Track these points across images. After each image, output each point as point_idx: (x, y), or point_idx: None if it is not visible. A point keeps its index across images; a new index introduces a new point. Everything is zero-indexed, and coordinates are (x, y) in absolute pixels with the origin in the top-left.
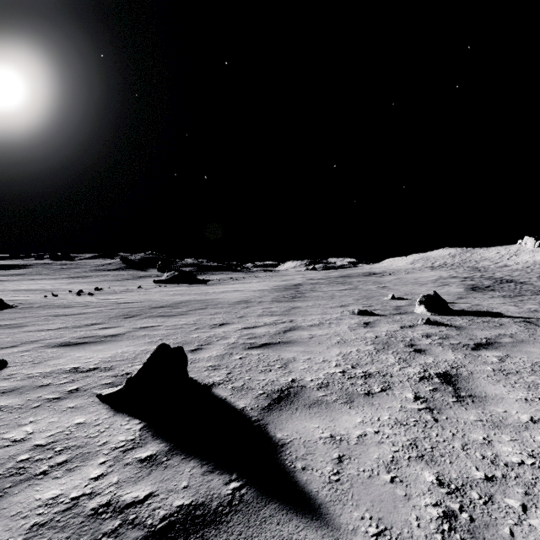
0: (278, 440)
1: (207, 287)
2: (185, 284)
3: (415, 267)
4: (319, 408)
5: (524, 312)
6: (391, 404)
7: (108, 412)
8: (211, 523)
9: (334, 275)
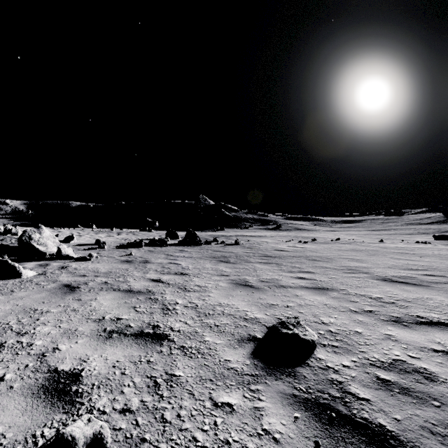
0: None
1: None
2: None
3: None
4: None
5: None
6: None
7: None
8: None
9: None
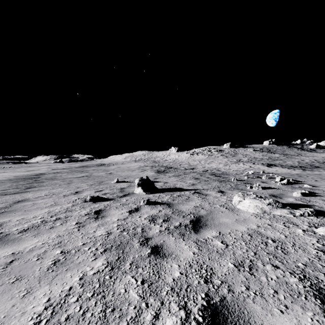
0: None
1: None
2: None
3: (127, 161)
4: None
5: (190, 185)
6: None
7: None
8: None
9: (76, 166)
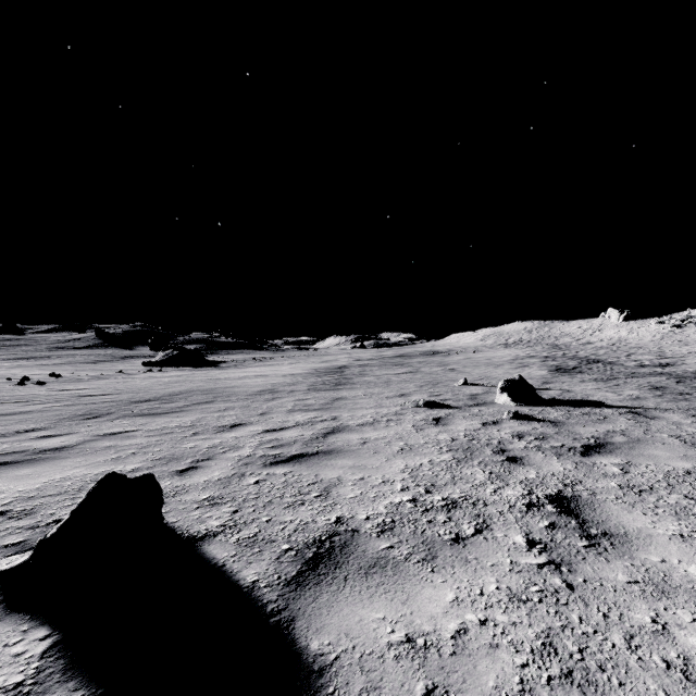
0: (314, 657)
1: (220, 371)
2: (188, 368)
3: (486, 345)
4: (383, 575)
5: (626, 400)
6: (495, 558)
7: None
8: None
9: (389, 354)
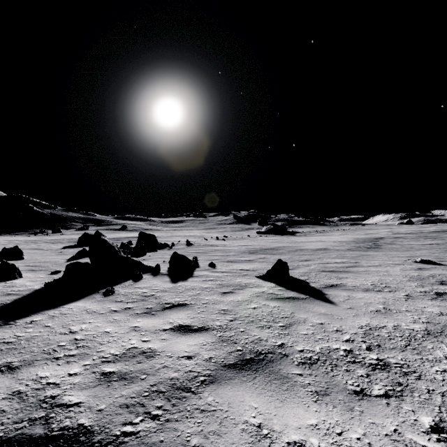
0: (325, 293)
1: (296, 237)
2: (278, 235)
3: None
4: (348, 290)
5: None
6: (387, 294)
7: (261, 280)
8: (300, 299)
9: (429, 230)
